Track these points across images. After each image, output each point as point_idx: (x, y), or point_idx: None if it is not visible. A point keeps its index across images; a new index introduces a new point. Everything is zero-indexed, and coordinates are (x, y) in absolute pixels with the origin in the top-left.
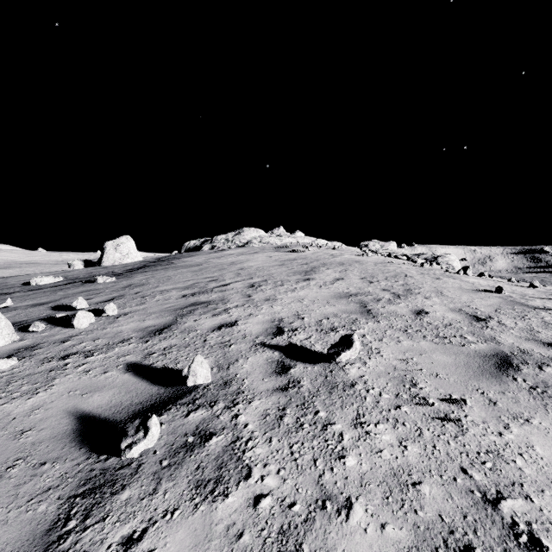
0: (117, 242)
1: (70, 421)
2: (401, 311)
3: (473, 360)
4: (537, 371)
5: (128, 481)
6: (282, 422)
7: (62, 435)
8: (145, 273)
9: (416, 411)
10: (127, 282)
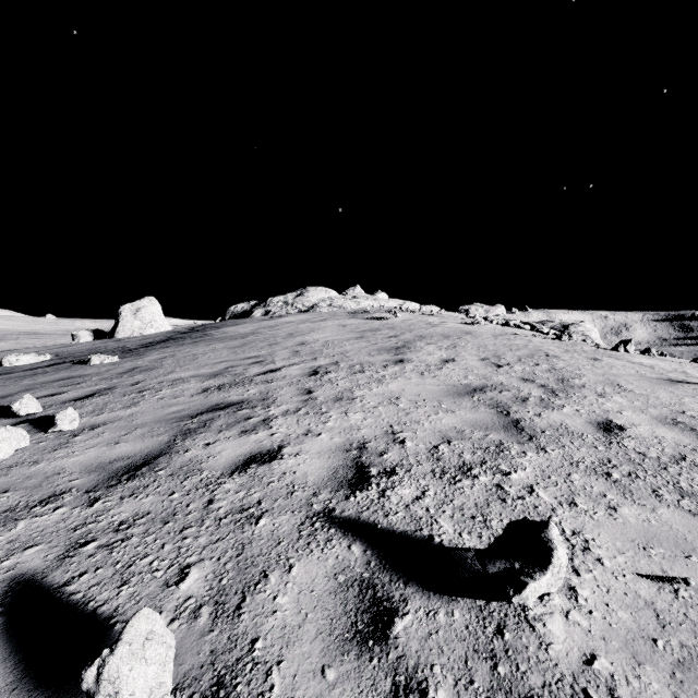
0: (137, 306)
1: None
2: (574, 425)
3: None
4: None
5: None
6: None
7: None
8: (164, 350)
9: None
10: (131, 364)
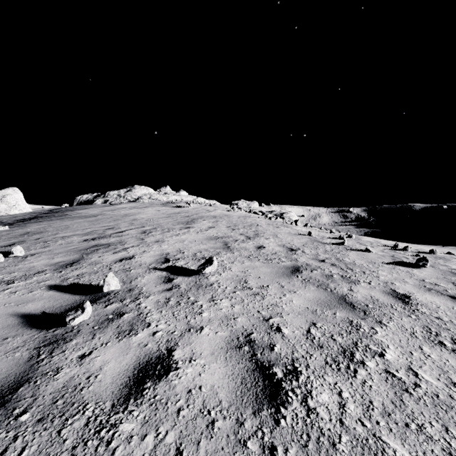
0: (3, 194)
1: (15, 318)
2: (249, 247)
3: (280, 270)
4: (310, 272)
5: (74, 337)
6: (168, 304)
7: (13, 325)
8: (40, 223)
9: (243, 293)
10: (23, 230)
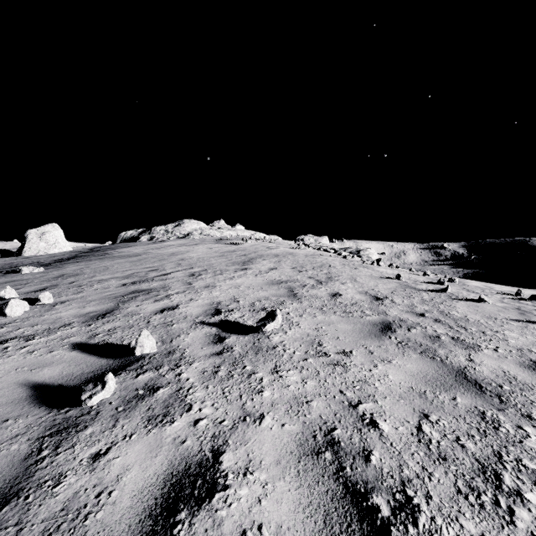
0: (42, 231)
1: (24, 390)
2: (321, 294)
3: (365, 327)
4: (406, 332)
5: (90, 423)
6: (217, 375)
7: (19, 400)
8: (78, 264)
9: (317, 361)
10: (58, 272)
